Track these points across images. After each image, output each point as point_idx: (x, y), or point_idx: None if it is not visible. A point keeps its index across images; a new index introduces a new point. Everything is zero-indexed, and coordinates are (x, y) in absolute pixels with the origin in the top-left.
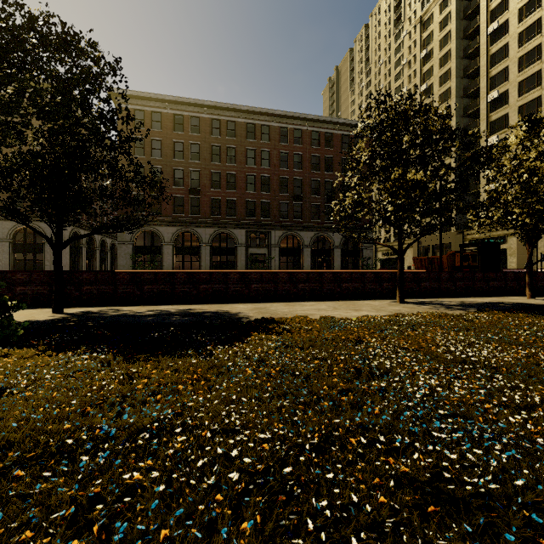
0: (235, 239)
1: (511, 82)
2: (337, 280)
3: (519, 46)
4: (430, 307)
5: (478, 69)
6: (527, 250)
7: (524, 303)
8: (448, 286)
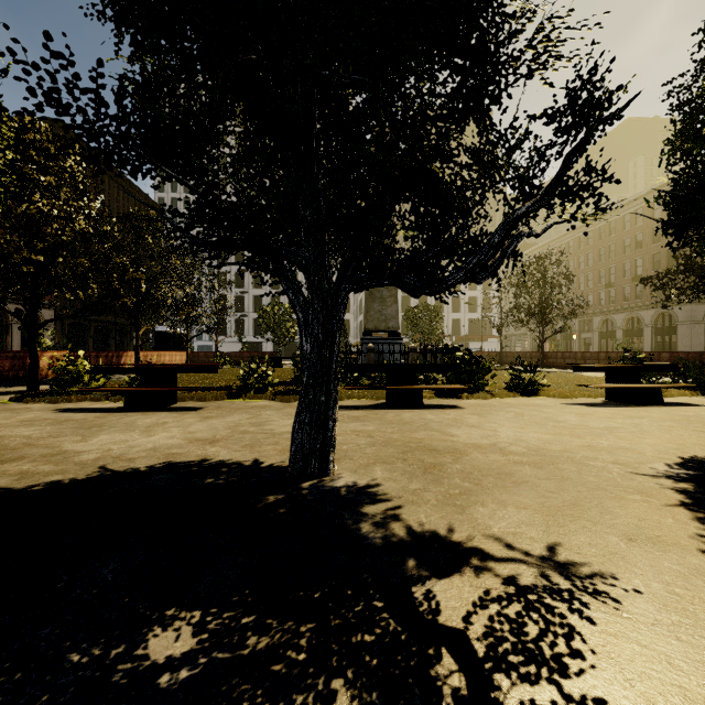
0: None
1: None
2: None
3: None
4: None
5: None
6: None
7: None
8: None
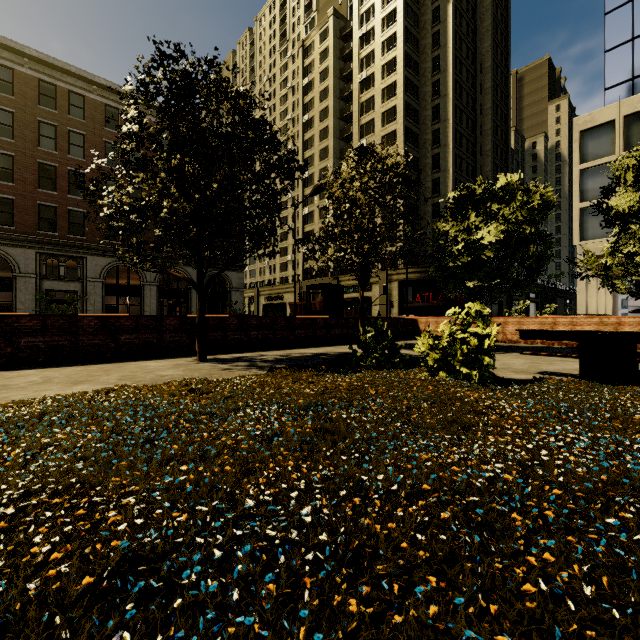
0: (12, 264)
1: (376, 135)
2: (110, 330)
3: (382, 102)
4: (227, 366)
5: (352, 114)
6: (360, 293)
7: (349, 352)
8: (285, 335)
